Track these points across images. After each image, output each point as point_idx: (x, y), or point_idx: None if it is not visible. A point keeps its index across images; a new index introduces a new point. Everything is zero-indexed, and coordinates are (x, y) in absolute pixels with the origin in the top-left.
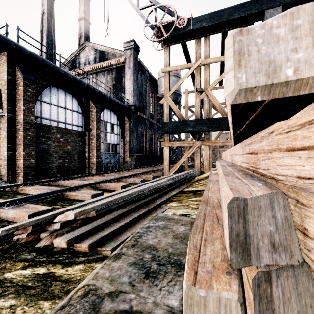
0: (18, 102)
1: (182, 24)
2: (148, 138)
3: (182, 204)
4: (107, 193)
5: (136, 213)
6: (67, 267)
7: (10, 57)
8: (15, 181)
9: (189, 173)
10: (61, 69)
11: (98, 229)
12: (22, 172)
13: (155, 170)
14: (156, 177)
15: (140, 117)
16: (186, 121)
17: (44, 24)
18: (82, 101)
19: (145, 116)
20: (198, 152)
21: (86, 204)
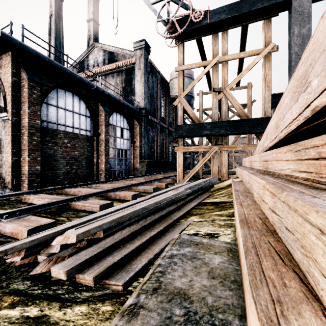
0: (23, 105)
1: (198, 17)
2: (159, 143)
3: (206, 220)
4: (116, 203)
5: (151, 231)
6: (66, 308)
7: (14, 57)
8: (20, 189)
9: (207, 181)
10: (68, 70)
11: (106, 252)
12: (27, 180)
13: (168, 178)
14: (169, 185)
15: (150, 121)
16: (203, 124)
17: (52, 26)
18: (90, 104)
19: (157, 120)
20: (215, 158)
21: (92, 220)
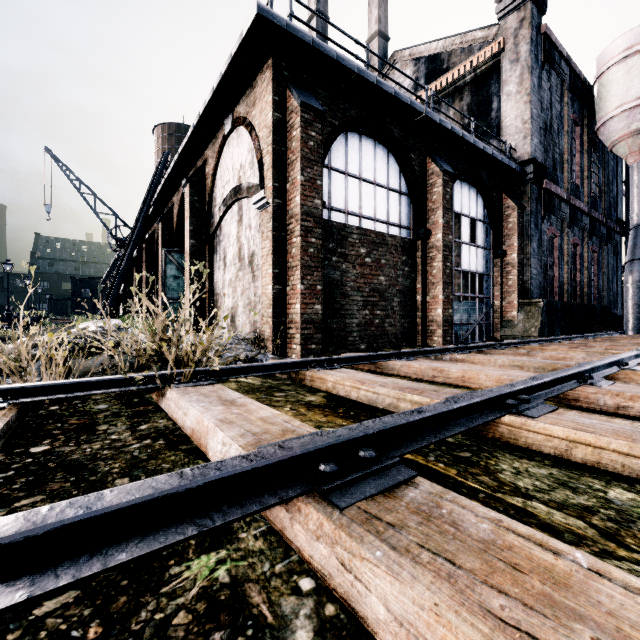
0: (291, 170)
1: None
2: (566, 256)
3: None
4: None
5: None
6: None
7: (276, 68)
8: (286, 355)
9: None
10: (371, 75)
11: None
12: (299, 334)
13: None
14: None
15: (546, 195)
16: None
17: None
18: (409, 162)
19: (562, 191)
20: None
21: None
